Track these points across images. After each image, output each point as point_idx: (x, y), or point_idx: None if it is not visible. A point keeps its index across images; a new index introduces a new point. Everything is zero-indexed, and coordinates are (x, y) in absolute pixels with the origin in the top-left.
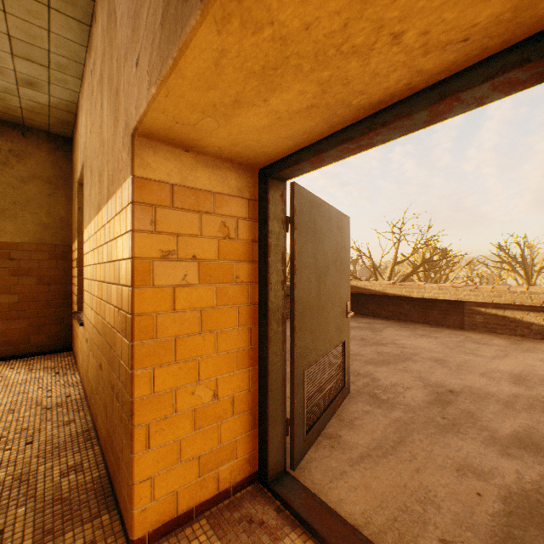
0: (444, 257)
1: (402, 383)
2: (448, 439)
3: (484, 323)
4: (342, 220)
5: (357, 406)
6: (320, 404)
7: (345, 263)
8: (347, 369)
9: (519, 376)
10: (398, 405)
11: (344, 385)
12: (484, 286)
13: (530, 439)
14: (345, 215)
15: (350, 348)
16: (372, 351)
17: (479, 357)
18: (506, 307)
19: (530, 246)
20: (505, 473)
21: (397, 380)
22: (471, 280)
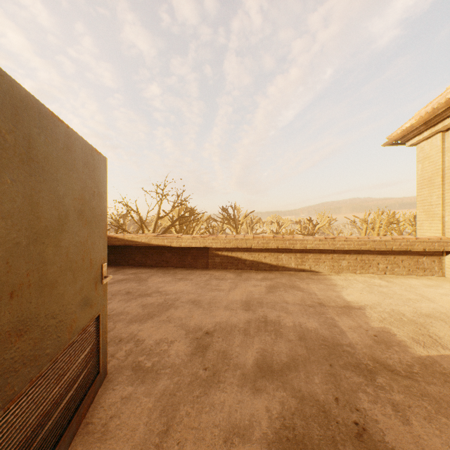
0: (193, 214)
1: (167, 338)
2: (212, 396)
3: (221, 262)
4: (96, 158)
5: (116, 394)
6: (47, 439)
7: (100, 214)
8: (103, 348)
9: (247, 303)
10: (163, 369)
11: (99, 372)
12: (221, 235)
13: (266, 364)
14: (100, 153)
15: (114, 307)
16: (138, 305)
17: (222, 291)
18: (233, 250)
19: (238, 209)
20: (260, 417)
21: (162, 335)
22: (208, 230)
